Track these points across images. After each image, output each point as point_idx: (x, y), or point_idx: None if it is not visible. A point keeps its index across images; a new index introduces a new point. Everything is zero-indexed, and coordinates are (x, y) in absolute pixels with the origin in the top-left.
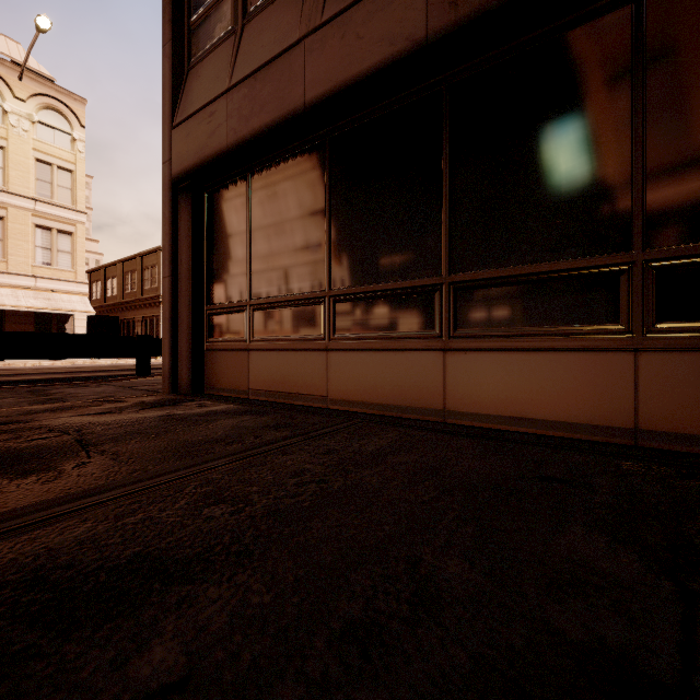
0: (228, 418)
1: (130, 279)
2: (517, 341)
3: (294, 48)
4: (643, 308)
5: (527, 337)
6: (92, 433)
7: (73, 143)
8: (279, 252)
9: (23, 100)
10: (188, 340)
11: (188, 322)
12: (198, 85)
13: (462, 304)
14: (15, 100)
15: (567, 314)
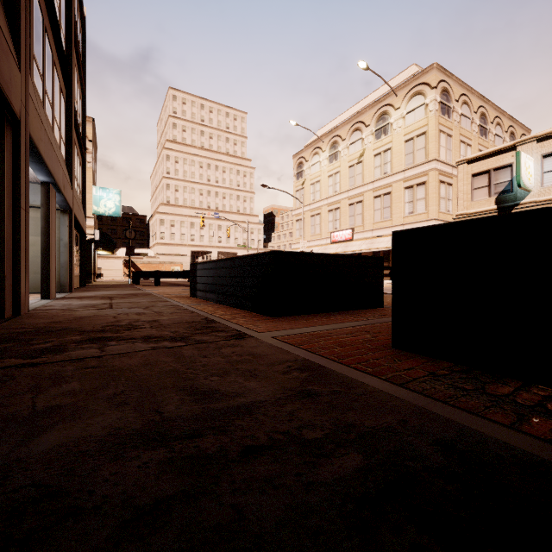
0: None
1: None
2: None
3: None
4: None
5: None
6: None
7: (426, 109)
8: None
9: (399, 107)
10: None
11: None
12: None
13: None
14: (396, 111)
15: None
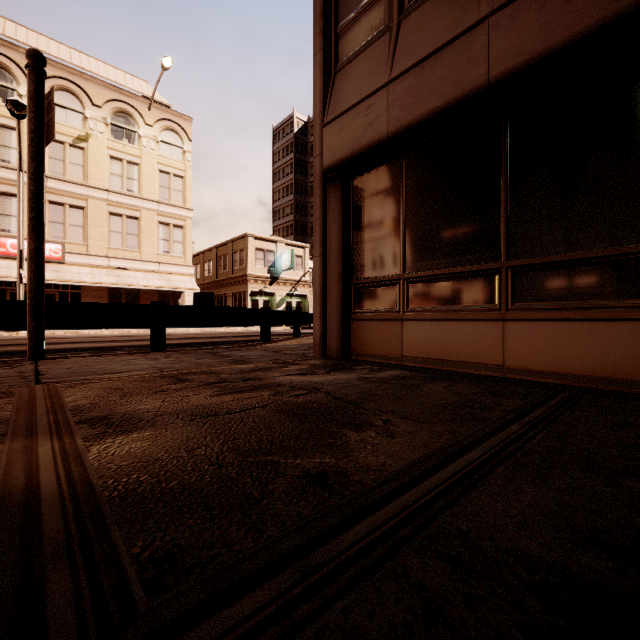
0: (424, 383)
1: (223, 261)
2: None
3: (474, 30)
4: None
5: None
6: (333, 392)
7: (184, 155)
8: (440, 227)
9: (151, 125)
10: (338, 311)
11: (338, 295)
12: (349, 84)
13: None
14: (146, 126)
15: None
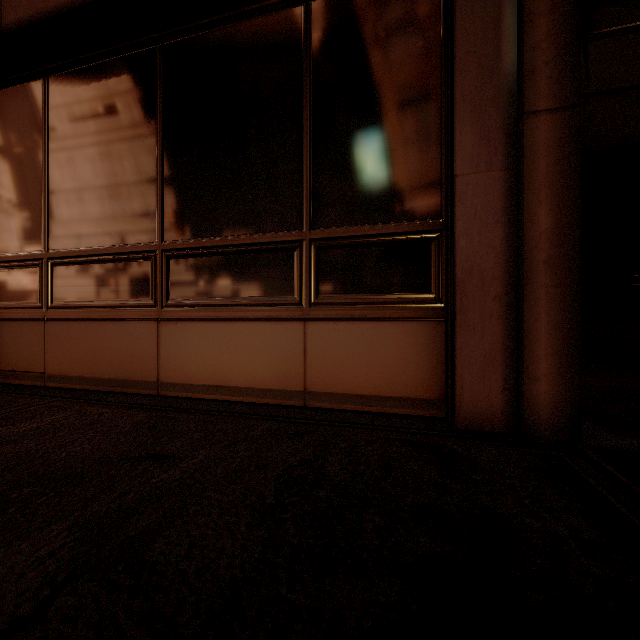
0: None
1: None
2: (219, 311)
3: None
4: (310, 282)
5: (227, 307)
6: None
7: None
8: None
9: None
10: None
11: None
12: None
13: (173, 273)
14: None
15: (256, 285)
